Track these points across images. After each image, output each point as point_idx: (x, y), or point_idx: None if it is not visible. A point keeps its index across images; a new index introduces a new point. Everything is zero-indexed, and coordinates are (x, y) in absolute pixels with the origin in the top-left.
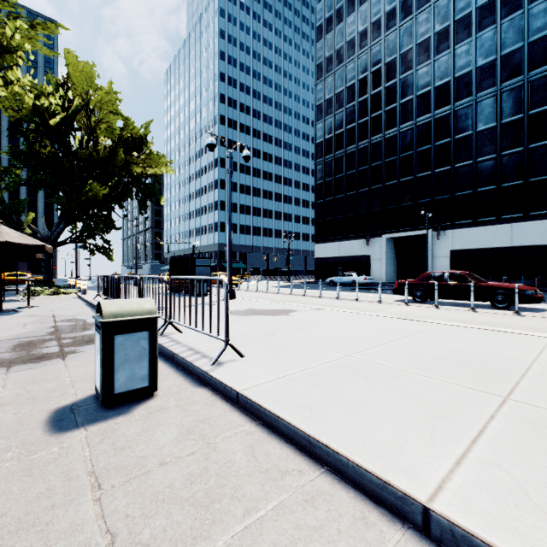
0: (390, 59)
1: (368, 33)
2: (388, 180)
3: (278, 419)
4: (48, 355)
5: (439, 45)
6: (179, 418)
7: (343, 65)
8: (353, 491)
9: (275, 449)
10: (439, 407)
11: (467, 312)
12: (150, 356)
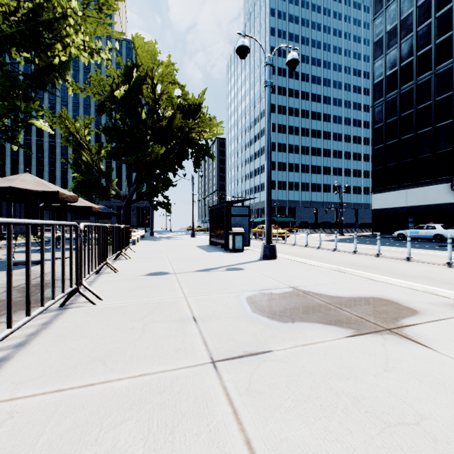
0: None
1: None
2: None
3: None
4: None
5: None
6: None
7: None
8: None
9: None
10: None
11: None
12: None
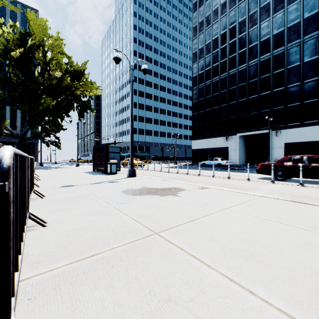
0: (241, 19)
1: (227, 4)
2: (240, 98)
3: None
4: None
5: (276, 7)
6: None
7: (210, 26)
8: None
9: None
10: None
11: None
12: None
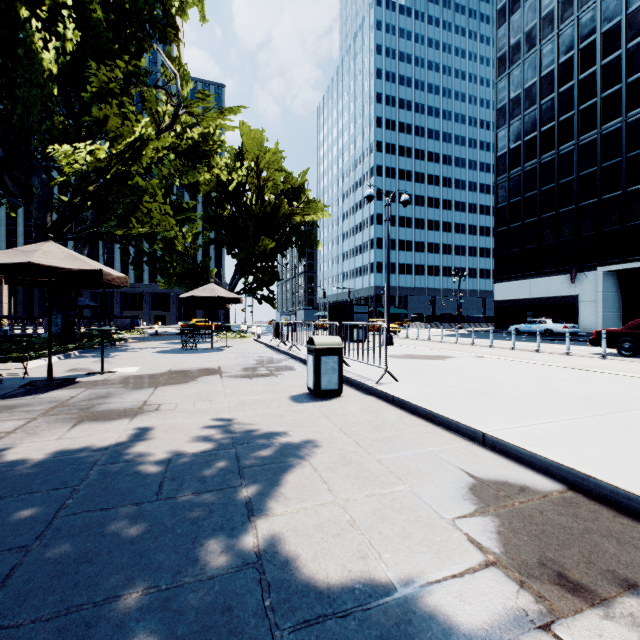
0: (610, 25)
1: None
2: (607, 192)
3: (417, 407)
4: (266, 374)
5: None
6: (358, 405)
7: (535, 50)
8: (453, 433)
9: (414, 419)
10: (534, 412)
11: None
12: (339, 371)
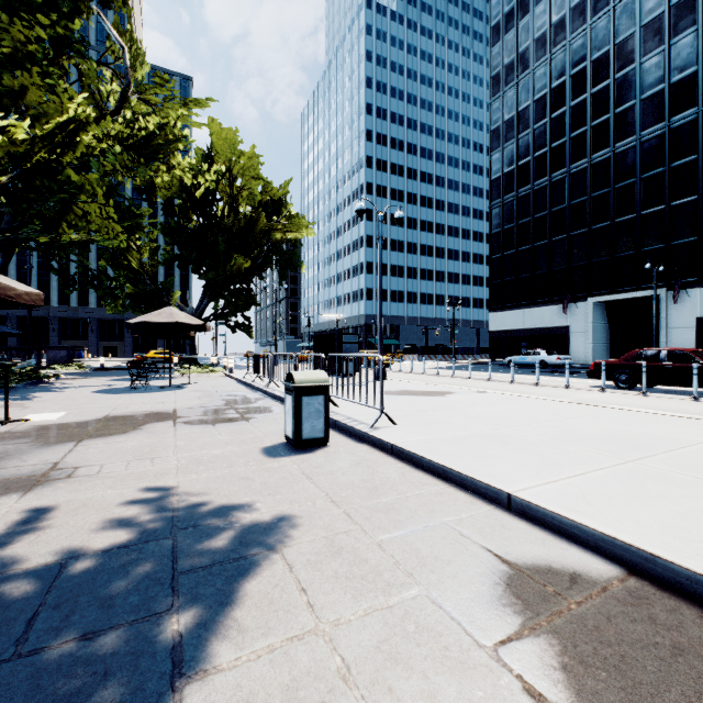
0: (599, 53)
1: (566, 23)
2: (596, 222)
3: (422, 458)
4: (234, 418)
5: (678, 22)
6: (349, 457)
7: (529, 72)
8: (469, 494)
9: (419, 475)
10: (559, 461)
11: (684, 401)
12: (325, 415)
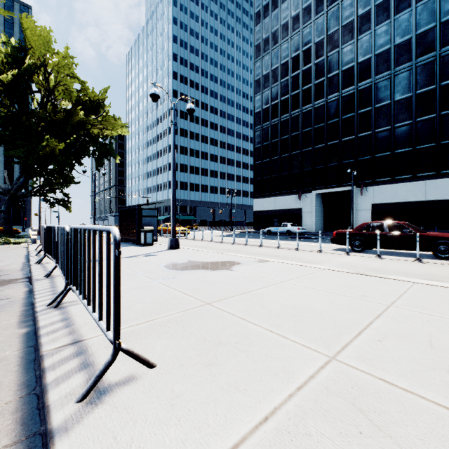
0: (318, 39)
1: (300, 17)
2: (317, 144)
3: None
4: None
5: (362, 27)
6: None
7: (278, 45)
8: None
9: None
10: None
11: (414, 263)
12: None
